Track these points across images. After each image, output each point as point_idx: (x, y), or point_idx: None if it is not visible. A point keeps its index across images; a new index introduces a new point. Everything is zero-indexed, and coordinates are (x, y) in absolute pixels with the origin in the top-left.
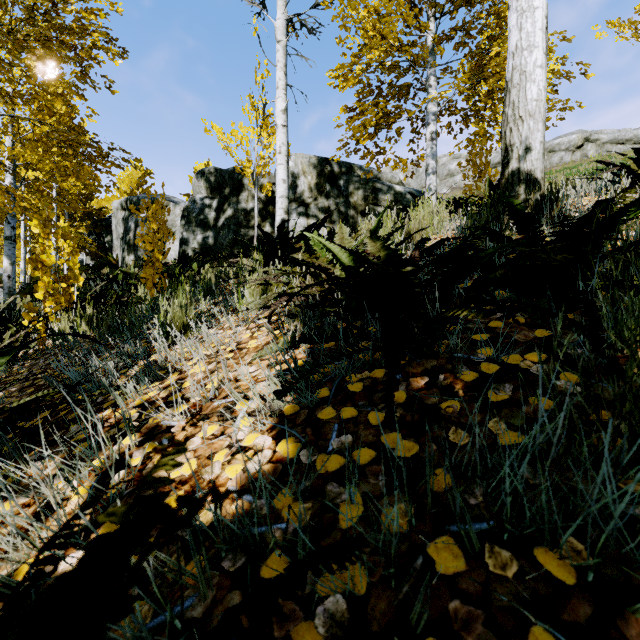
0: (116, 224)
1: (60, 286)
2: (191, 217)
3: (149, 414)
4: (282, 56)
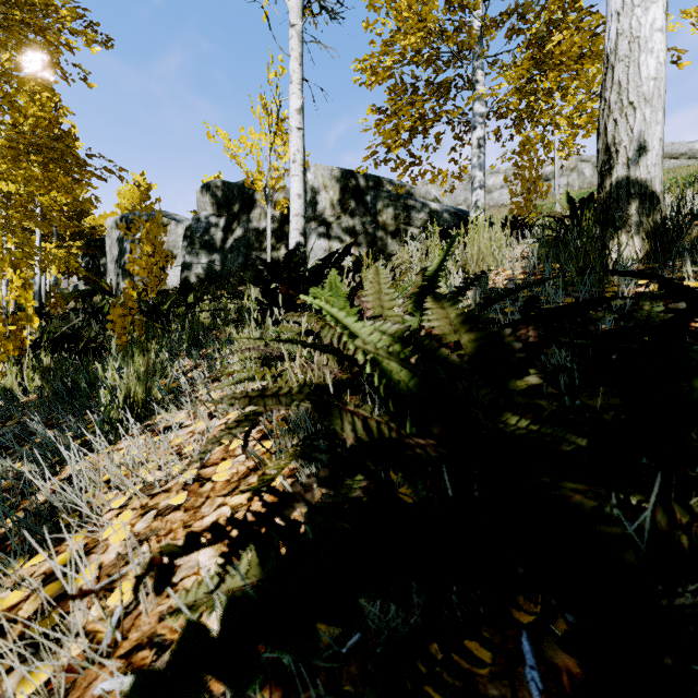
0: (110, 245)
1: (7, 329)
2: (194, 238)
3: None
4: (297, 43)
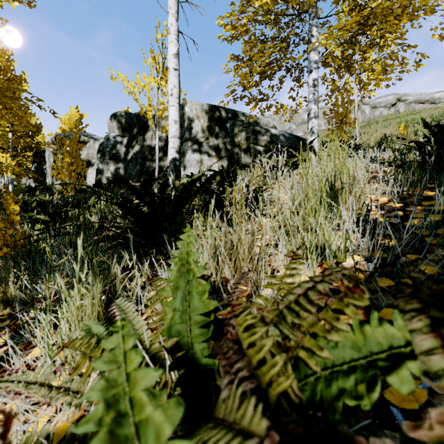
0: (48, 155)
1: None
2: (105, 151)
3: None
4: (174, 3)
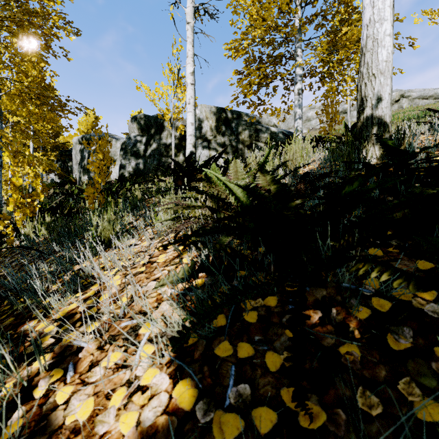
0: (75, 154)
1: (26, 201)
2: (127, 149)
3: (60, 337)
4: (191, 34)
